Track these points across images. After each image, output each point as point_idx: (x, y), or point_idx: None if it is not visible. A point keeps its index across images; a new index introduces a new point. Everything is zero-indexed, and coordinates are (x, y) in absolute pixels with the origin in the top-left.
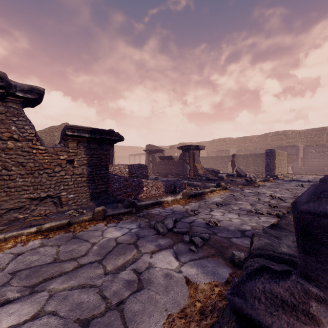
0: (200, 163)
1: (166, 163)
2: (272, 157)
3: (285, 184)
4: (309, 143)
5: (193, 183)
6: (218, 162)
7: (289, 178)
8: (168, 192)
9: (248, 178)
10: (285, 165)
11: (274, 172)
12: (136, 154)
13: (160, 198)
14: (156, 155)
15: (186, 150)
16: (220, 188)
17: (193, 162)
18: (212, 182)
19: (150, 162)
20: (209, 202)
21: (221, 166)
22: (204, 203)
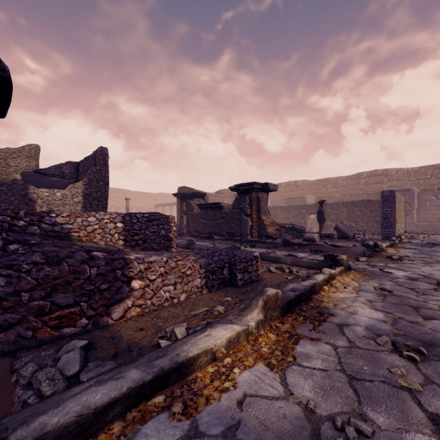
0: (269, 215)
1: (210, 215)
2: (394, 203)
3: (437, 253)
4: (422, 188)
5: (268, 254)
6: (290, 215)
7: (417, 240)
8: (214, 287)
9: (360, 240)
10: (403, 219)
11: (395, 230)
12: (165, 204)
13: (187, 313)
14: (194, 202)
15: (245, 193)
16: (341, 270)
17: (257, 212)
18: (298, 250)
19: (184, 214)
20: (355, 330)
21: (296, 221)
22: (348, 343)
